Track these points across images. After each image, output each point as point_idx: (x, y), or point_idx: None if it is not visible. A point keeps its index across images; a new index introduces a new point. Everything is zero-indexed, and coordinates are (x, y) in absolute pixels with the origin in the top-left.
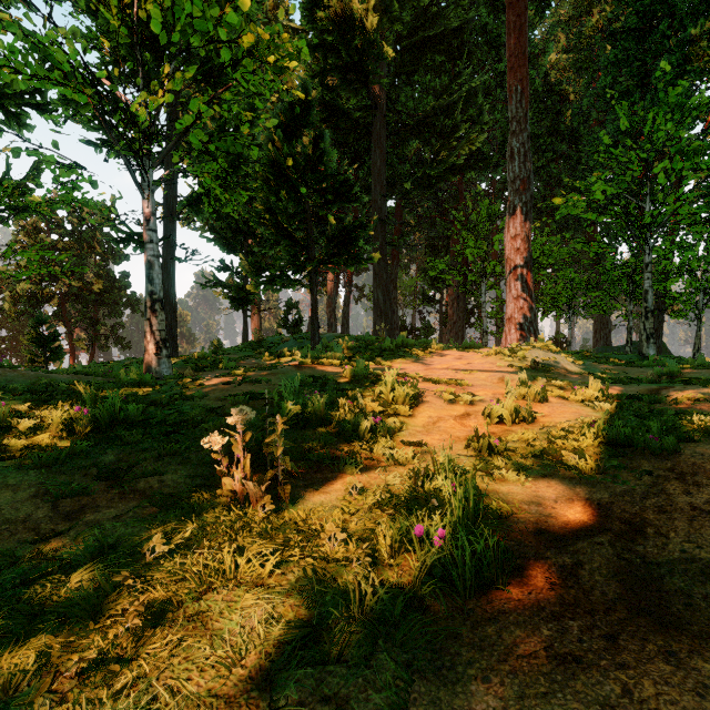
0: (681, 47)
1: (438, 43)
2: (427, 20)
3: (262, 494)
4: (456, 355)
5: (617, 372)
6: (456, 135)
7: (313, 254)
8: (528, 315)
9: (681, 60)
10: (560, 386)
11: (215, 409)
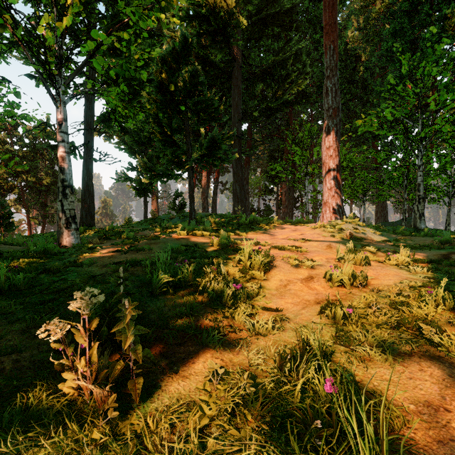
0: (439, 21)
1: (276, 20)
2: (269, 4)
3: (107, 392)
4: (291, 228)
5: (406, 240)
6: (288, 80)
7: (190, 156)
8: (338, 201)
9: (439, 30)
10: (373, 251)
11: (97, 276)
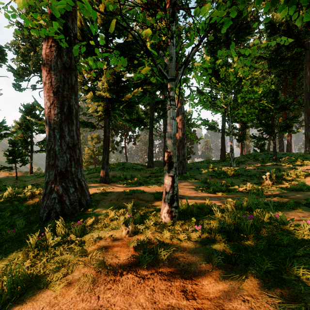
0: None
1: None
2: None
3: (271, 183)
4: None
5: None
6: None
7: (274, 129)
8: None
9: None
10: None
11: (255, 173)
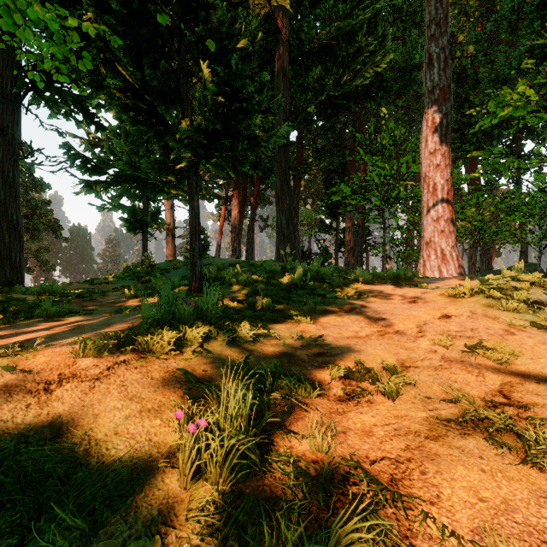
0: None
1: None
2: None
3: None
4: (399, 293)
5: None
6: (360, 59)
7: None
8: (450, 239)
9: None
10: None
11: None
